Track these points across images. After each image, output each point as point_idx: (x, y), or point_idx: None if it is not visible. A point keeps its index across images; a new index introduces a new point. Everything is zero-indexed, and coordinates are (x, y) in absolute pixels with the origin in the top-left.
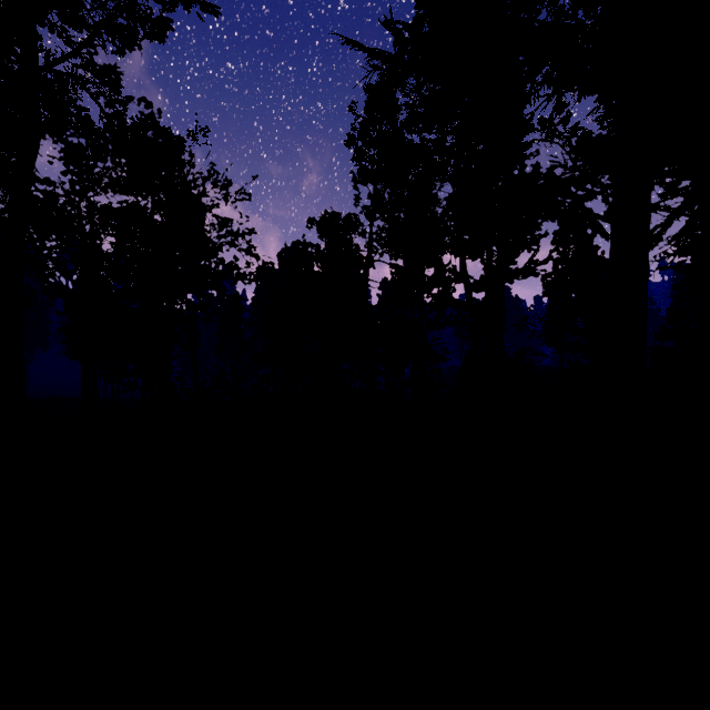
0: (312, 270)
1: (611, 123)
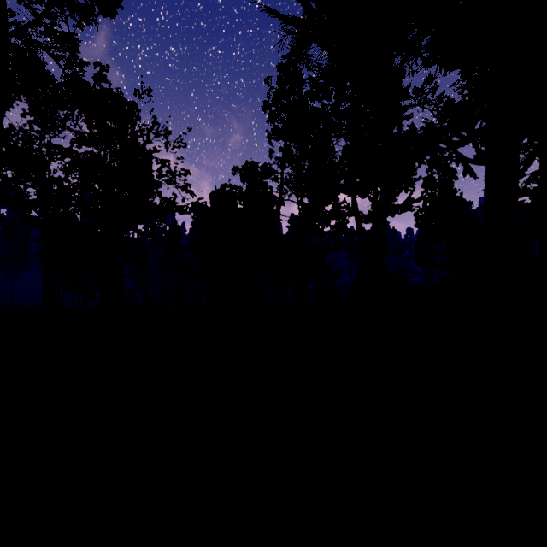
0: (236, 206)
1: (471, 91)
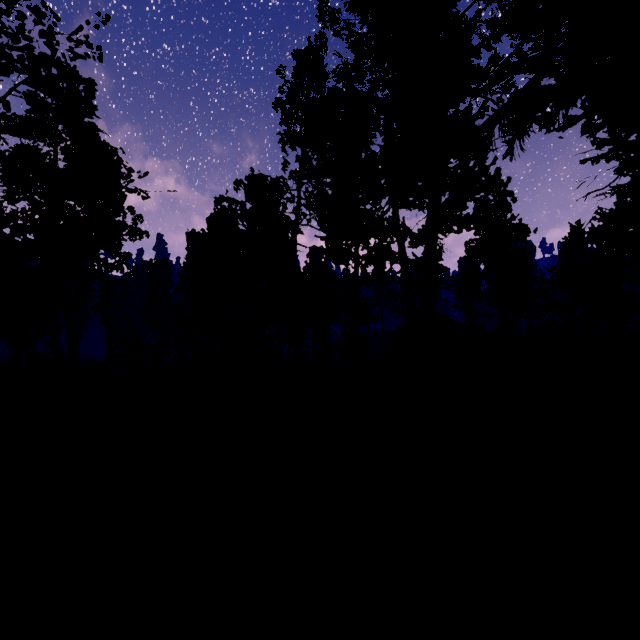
0: (236, 227)
1: None
